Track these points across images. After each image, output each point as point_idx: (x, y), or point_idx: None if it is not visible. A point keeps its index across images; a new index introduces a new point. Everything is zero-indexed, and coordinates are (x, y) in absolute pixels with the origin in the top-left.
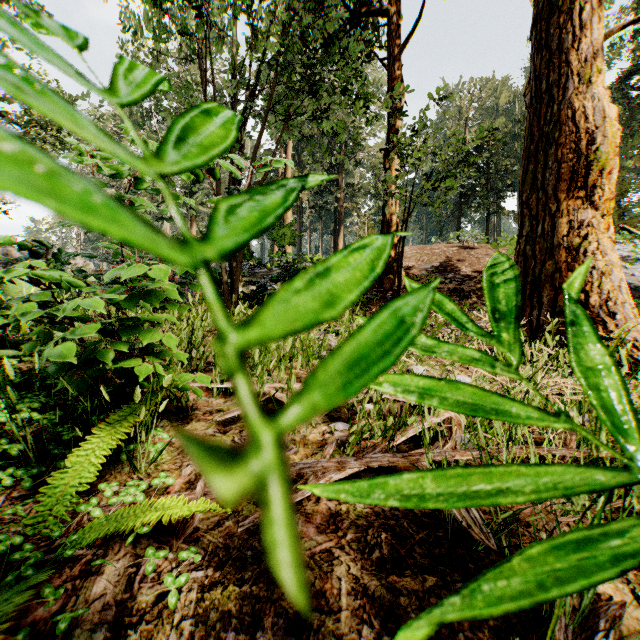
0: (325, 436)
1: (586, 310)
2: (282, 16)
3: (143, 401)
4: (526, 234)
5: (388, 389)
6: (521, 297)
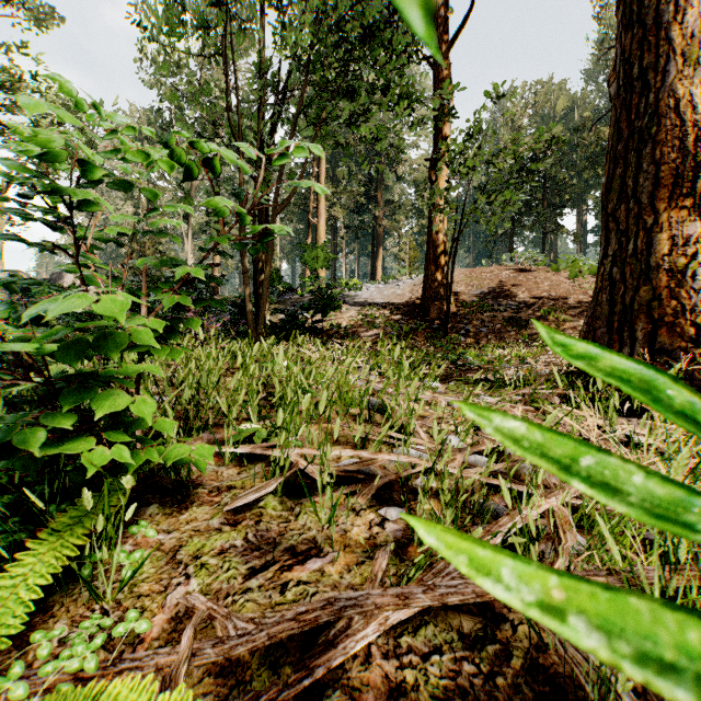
0: (373, 531)
1: (697, 348)
2: (314, 1)
3: (113, 492)
4: (612, 253)
5: (588, 638)
6: (607, 330)
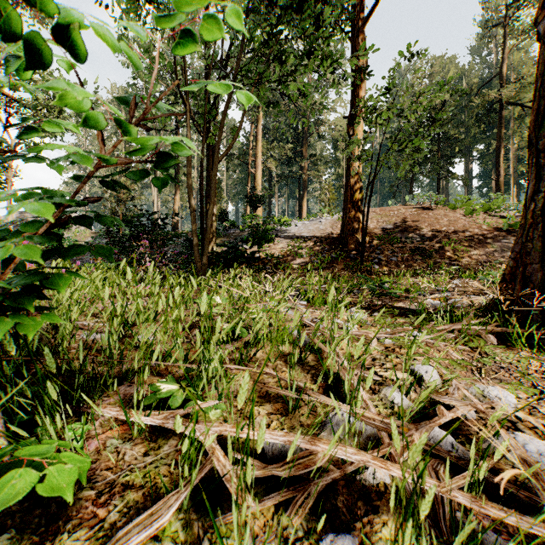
0: None
1: None
2: None
3: None
4: (544, 189)
5: None
6: (539, 267)
